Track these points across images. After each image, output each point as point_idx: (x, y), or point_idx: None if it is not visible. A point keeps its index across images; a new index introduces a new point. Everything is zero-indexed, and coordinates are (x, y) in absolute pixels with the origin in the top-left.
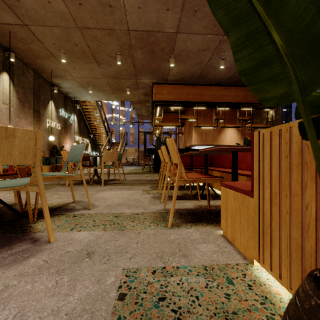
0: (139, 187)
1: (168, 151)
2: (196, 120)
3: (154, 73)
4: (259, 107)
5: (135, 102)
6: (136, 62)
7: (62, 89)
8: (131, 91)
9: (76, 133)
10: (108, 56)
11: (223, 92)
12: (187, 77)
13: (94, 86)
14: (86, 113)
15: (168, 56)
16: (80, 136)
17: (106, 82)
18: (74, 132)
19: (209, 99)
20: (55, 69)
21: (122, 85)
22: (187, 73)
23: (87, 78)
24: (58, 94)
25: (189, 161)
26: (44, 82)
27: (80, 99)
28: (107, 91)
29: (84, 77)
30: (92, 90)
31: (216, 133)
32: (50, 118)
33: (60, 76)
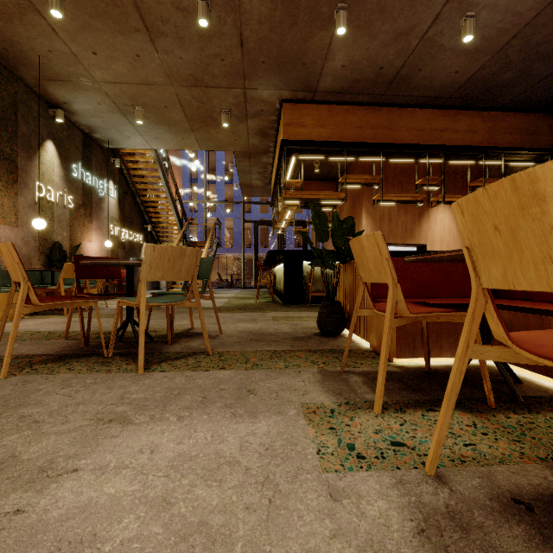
0: (277, 380)
1: (347, 251)
2: (378, 186)
3: (289, 69)
4: (517, 158)
5: (238, 153)
6: (247, 31)
7: (77, 119)
8: (232, 123)
9: (114, 220)
10: (176, 6)
11: (440, 123)
12: (365, 83)
13: (148, 109)
14: (136, 180)
15: (331, 8)
16: (124, 226)
17: (174, 98)
18: (108, 218)
19: (410, 139)
20: (47, 56)
21: (212, 107)
22: (366, 70)
23: (129, 84)
24: (67, 129)
25: (425, 280)
26: (29, 94)
27: (120, 147)
28: (177, 123)
29: (121, 82)
30: (142, 117)
31: (413, 219)
32: (47, 181)
33: (65, 77)
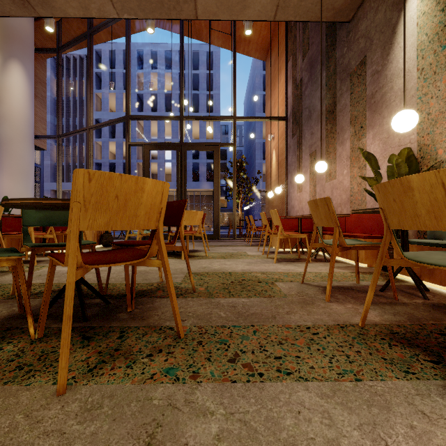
0: None
1: None
2: None
3: None
4: None
5: None
6: None
7: None
8: None
9: None
10: None
11: None
12: None
13: None
14: None
15: None
16: None
17: None
18: None
19: None
20: None
21: None
22: None
23: None
24: None
25: None
26: None
27: None
28: None
29: None
30: None
31: None
32: None
33: None
